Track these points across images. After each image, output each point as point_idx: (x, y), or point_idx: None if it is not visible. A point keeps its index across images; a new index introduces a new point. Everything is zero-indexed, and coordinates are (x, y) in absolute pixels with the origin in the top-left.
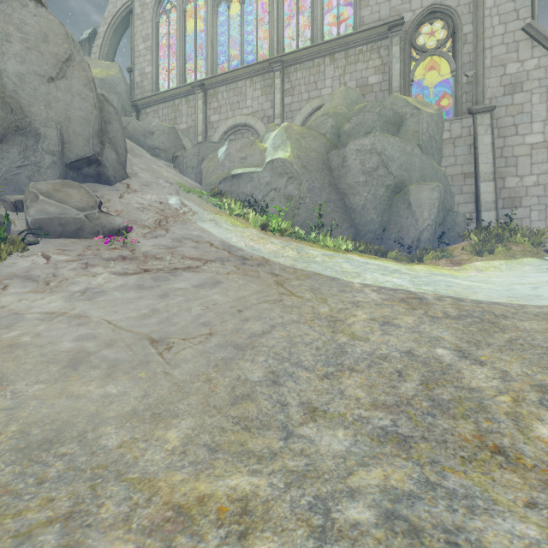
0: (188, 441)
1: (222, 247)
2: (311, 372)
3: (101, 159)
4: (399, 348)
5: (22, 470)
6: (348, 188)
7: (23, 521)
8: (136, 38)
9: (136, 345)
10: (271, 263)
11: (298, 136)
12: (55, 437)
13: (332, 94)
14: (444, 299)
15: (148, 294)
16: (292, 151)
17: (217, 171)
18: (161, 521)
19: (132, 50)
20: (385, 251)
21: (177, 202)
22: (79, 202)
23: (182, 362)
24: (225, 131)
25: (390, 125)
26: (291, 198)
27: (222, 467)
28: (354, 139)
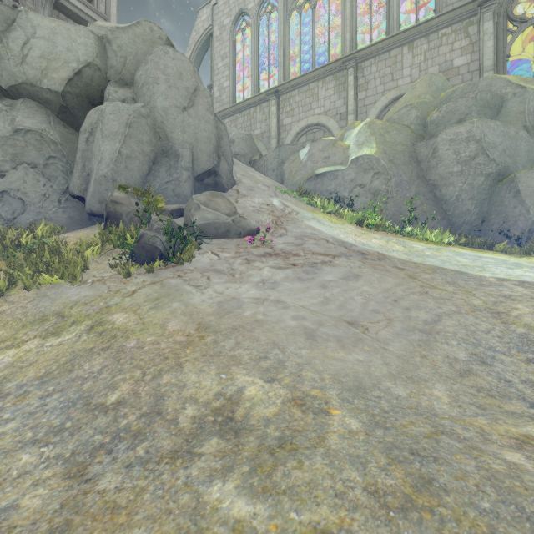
0: (455, 399)
1: (337, 244)
2: (510, 357)
3: (218, 170)
4: None
5: (365, 403)
6: (440, 179)
7: (415, 430)
8: (215, 58)
9: (339, 325)
10: (388, 257)
11: (382, 131)
12: (360, 385)
13: (413, 84)
14: None
15: (310, 284)
16: (378, 147)
17: (300, 172)
18: (515, 444)
19: (211, 69)
20: (491, 243)
21: (279, 203)
22: (225, 209)
23: (389, 341)
24: (297, 132)
25: (488, 109)
26: (378, 193)
27: (508, 420)
28: (443, 127)
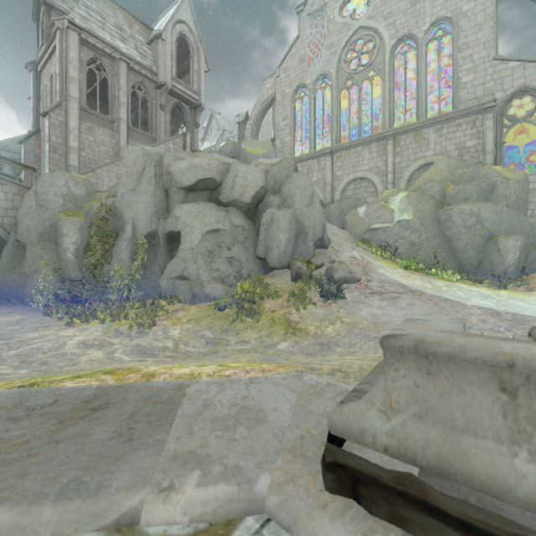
0: None
1: (399, 285)
2: None
3: (323, 237)
4: (488, 328)
5: None
6: (453, 236)
7: None
8: (278, 118)
9: None
10: (424, 293)
11: (416, 202)
12: None
13: (437, 161)
14: (508, 313)
15: (397, 308)
16: (413, 214)
17: (360, 225)
18: None
19: (274, 125)
20: (481, 280)
21: (359, 256)
22: (347, 270)
23: None
24: (347, 182)
25: (485, 191)
26: (414, 244)
27: None
28: (456, 200)
